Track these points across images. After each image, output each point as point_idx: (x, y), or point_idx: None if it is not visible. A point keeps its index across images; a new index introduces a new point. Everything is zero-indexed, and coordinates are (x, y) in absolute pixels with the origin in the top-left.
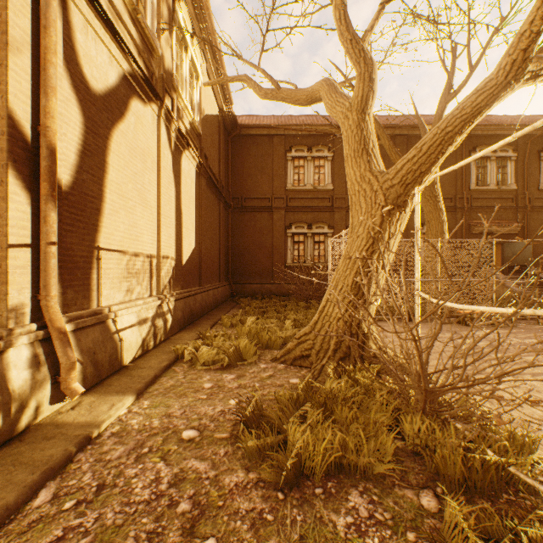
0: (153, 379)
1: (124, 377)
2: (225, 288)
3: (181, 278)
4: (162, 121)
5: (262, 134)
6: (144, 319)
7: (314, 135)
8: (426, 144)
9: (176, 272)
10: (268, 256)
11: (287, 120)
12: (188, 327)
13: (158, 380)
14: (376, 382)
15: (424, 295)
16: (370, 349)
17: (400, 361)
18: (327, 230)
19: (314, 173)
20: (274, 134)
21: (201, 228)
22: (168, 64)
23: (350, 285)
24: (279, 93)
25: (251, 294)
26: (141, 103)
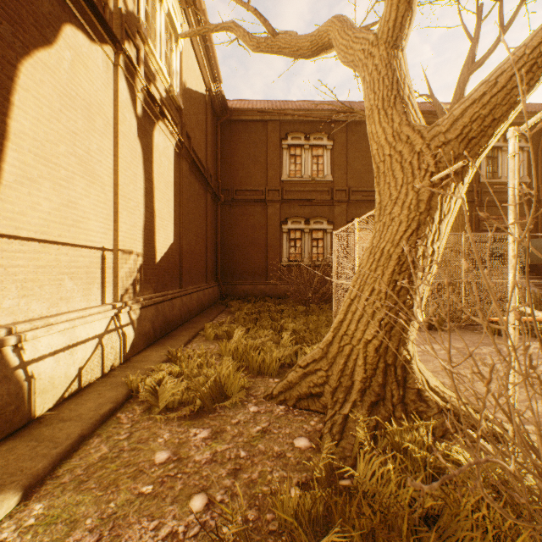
0: (75, 444)
1: (22, 445)
2: (213, 290)
3: (154, 279)
4: (121, 72)
5: (255, 119)
6: (84, 338)
7: (312, 121)
8: (505, 73)
9: (146, 272)
10: (262, 254)
11: (282, 105)
12: (160, 342)
13: (84, 444)
14: (446, 461)
15: (537, 313)
16: (414, 387)
17: (461, 407)
18: (327, 225)
19: (312, 163)
20: (268, 120)
21: (182, 220)
22: (131, 1)
23: (384, 291)
24: (275, 41)
25: (243, 296)
26: (84, 37)
